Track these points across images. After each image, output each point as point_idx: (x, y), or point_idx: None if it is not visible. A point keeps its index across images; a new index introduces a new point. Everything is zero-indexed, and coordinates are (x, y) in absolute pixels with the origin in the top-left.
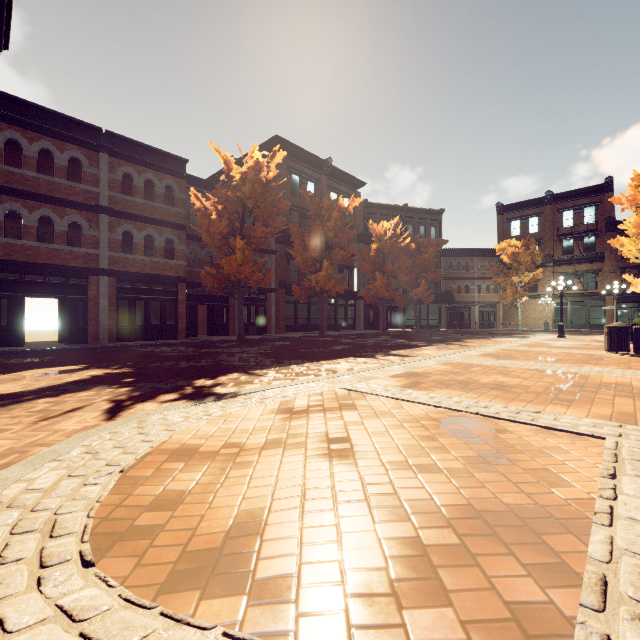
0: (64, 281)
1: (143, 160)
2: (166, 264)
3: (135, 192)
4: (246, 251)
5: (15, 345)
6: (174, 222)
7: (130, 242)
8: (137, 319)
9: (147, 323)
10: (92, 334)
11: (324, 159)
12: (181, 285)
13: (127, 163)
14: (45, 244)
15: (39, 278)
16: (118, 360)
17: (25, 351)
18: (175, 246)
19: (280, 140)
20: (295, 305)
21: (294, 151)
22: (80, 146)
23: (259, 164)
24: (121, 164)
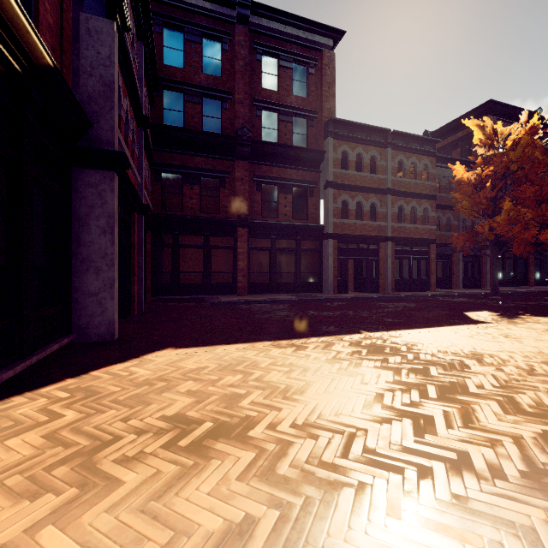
0: (366, 247)
1: (411, 148)
2: (423, 229)
3: (404, 174)
4: (511, 211)
5: (343, 292)
6: (429, 194)
7: (400, 214)
8: (403, 274)
9: (410, 278)
10: (381, 286)
11: (531, 111)
12: (432, 246)
13: (400, 152)
14: (359, 221)
15: (354, 246)
16: (488, 308)
17: (372, 297)
18: (428, 214)
19: (492, 103)
20: (502, 260)
21: (503, 110)
22: (375, 146)
23: (533, 128)
24: (397, 154)
